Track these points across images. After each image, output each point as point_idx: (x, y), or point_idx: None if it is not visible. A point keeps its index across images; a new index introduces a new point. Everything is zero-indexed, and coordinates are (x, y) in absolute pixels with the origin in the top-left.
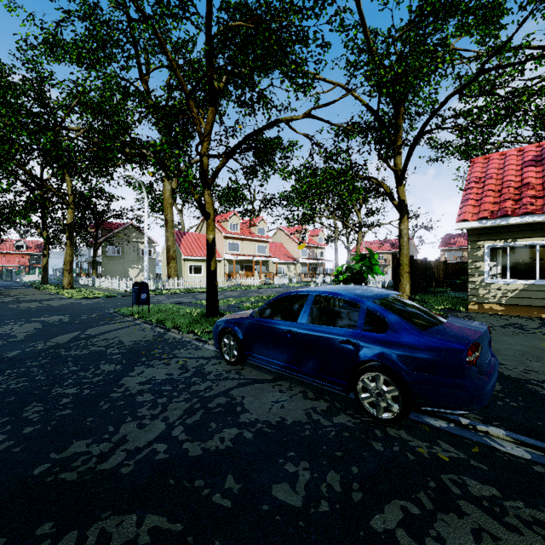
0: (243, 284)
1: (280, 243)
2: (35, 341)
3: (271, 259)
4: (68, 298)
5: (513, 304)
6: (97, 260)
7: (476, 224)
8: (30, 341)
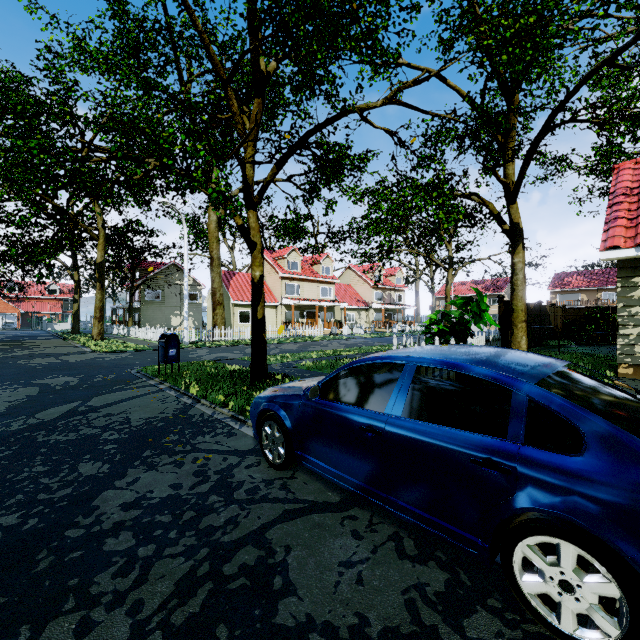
0: (303, 335)
1: (349, 285)
2: (14, 417)
3: (338, 304)
4: (92, 352)
5: None
6: (134, 305)
7: (632, 252)
8: (9, 415)
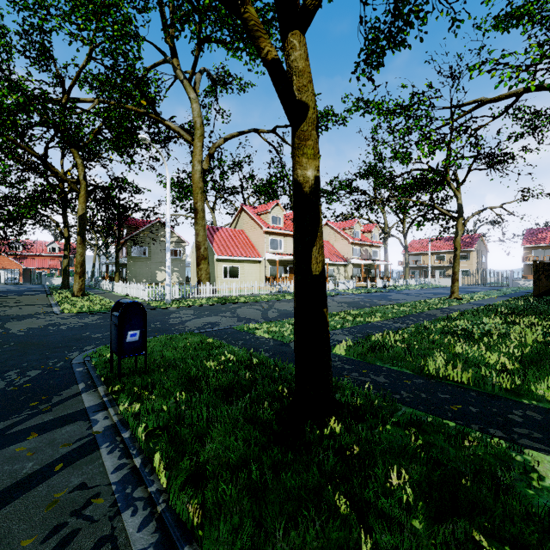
0: (289, 291)
1: (327, 241)
2: None
3: None
4: (57, 313)
5: None
6: (122, 261)
7: None
8: None
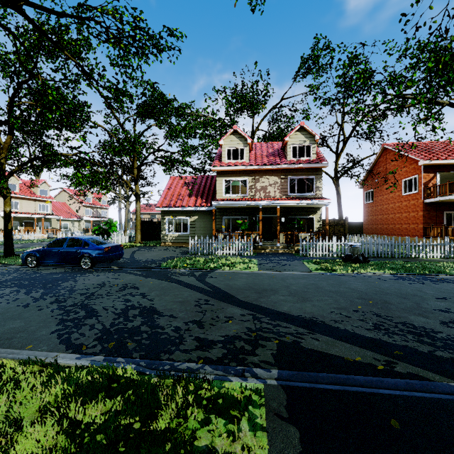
0: (23, 239)
1: (64, 203)
2: None
3: (54, 217)
4: None
5: (175, 242)
6: None
7: (162, 209)
8: None
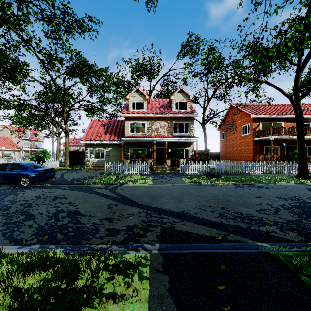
0: None
1: (6, 137)
2: None
3: None
4: None
5: (95, 166)
6: None
7: (85, 142)
8: None
